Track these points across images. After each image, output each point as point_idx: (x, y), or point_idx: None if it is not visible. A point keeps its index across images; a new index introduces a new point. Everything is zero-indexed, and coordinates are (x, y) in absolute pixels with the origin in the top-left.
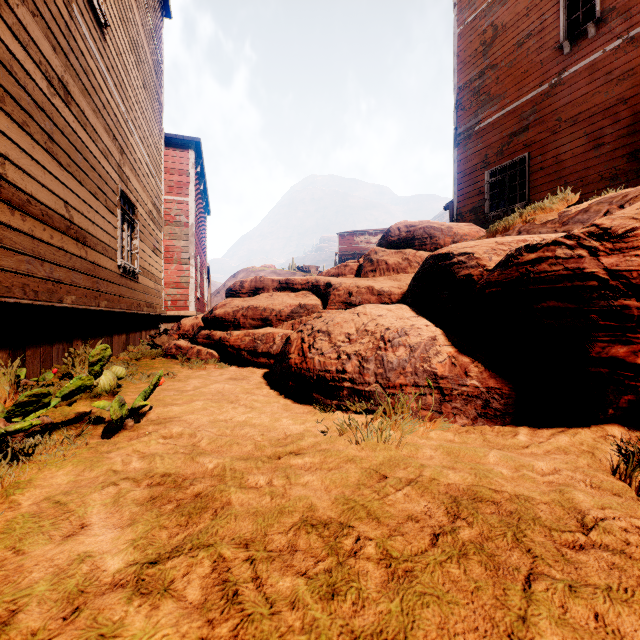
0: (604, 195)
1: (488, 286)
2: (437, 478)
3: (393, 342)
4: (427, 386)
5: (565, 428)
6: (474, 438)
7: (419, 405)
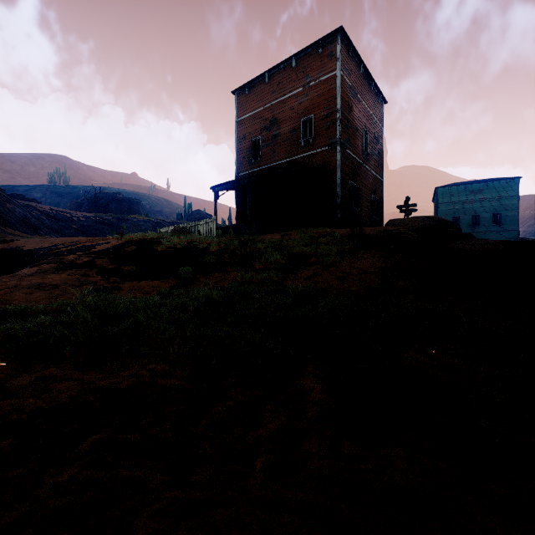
0: None
1: None
2: None
3: None
4: None
5: None
6: None
7: None
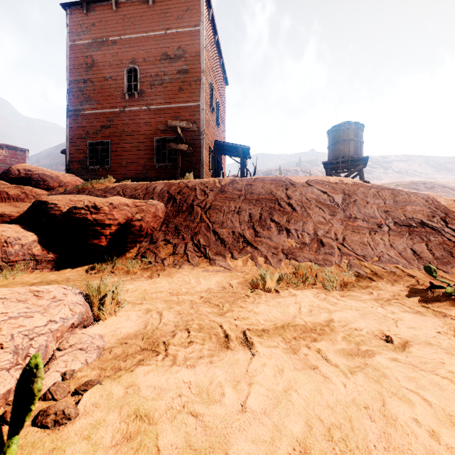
0: (125, 181)
1: (60, 220)
2: (29, 281)
3: (12, 243)
4: (30, 259)
5: (83, 266)
6: (49, 274)
7: (26, 266)
